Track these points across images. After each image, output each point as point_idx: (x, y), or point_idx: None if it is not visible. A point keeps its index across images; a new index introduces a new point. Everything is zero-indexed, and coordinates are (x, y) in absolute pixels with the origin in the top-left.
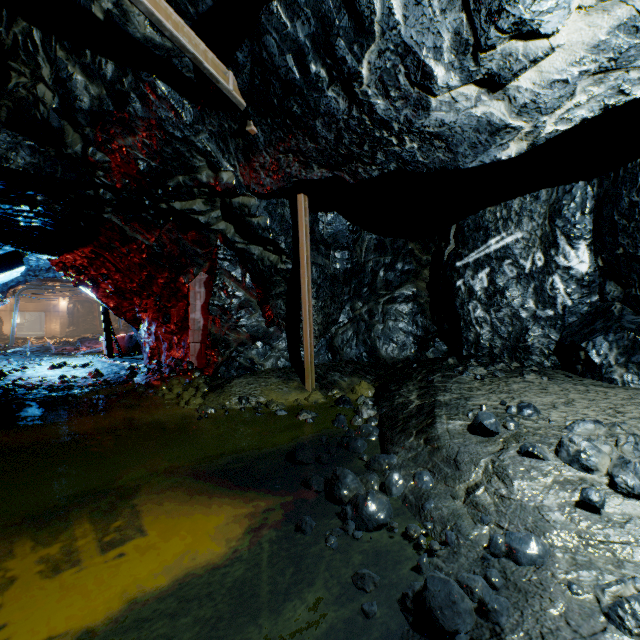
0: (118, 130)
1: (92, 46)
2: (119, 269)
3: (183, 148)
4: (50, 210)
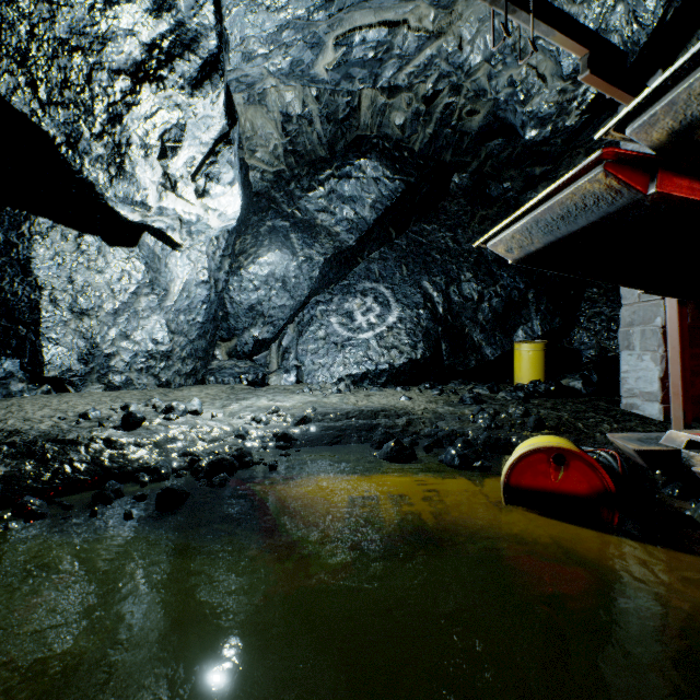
0: None
1: None
2: None
3: None
4: None
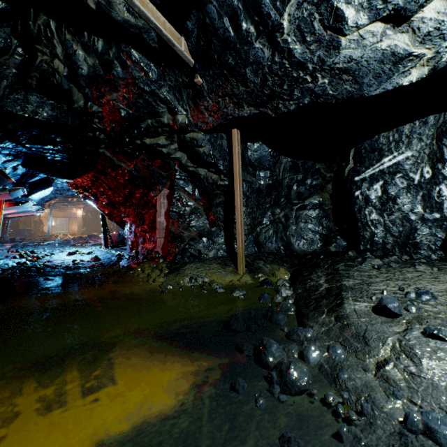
0: (107, 88)
1: (88, 29)
2: (111, 188)
3: (150, 99)
4: (65, 148)
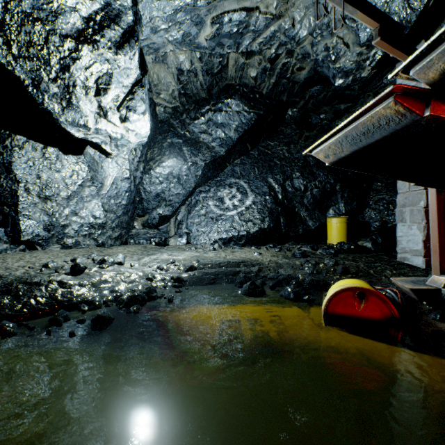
0: None
1: None
2: None
3: None
4: None
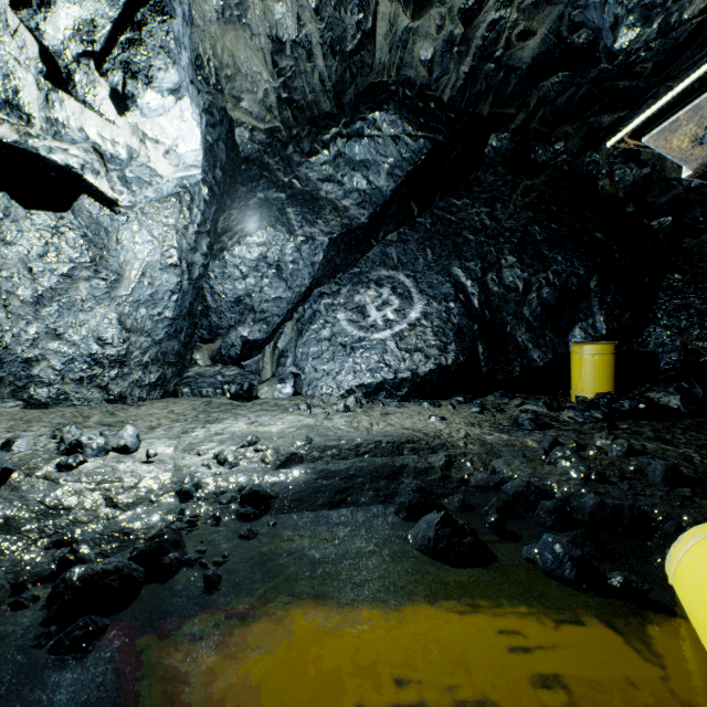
0: None
1: None
2: None
3: None
4: None
